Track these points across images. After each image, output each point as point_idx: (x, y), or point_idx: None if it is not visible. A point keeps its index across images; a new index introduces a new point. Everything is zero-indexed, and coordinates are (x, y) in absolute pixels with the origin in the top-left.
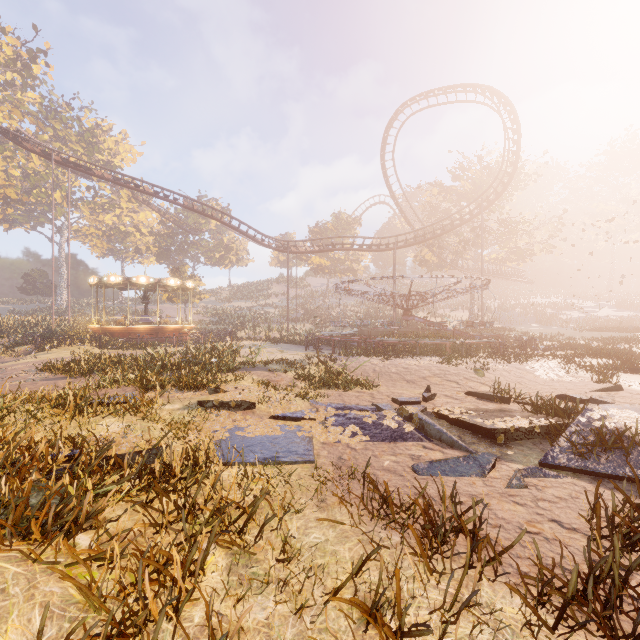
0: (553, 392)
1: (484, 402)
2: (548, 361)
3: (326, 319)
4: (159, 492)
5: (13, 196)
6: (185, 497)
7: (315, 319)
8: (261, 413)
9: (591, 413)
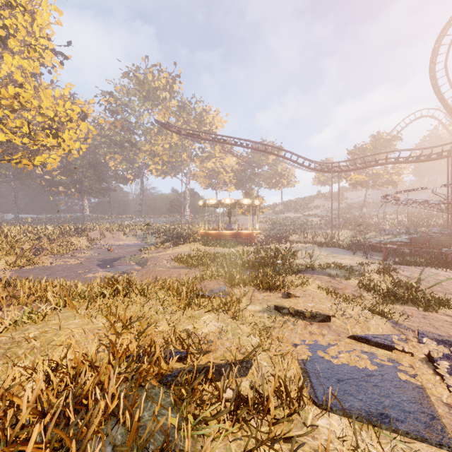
0: None
1: None
2: None
3: (365, 226)
4: None
5: (166, 159)
6: None
7: (354, 226)
8: (337, 328)
9: None
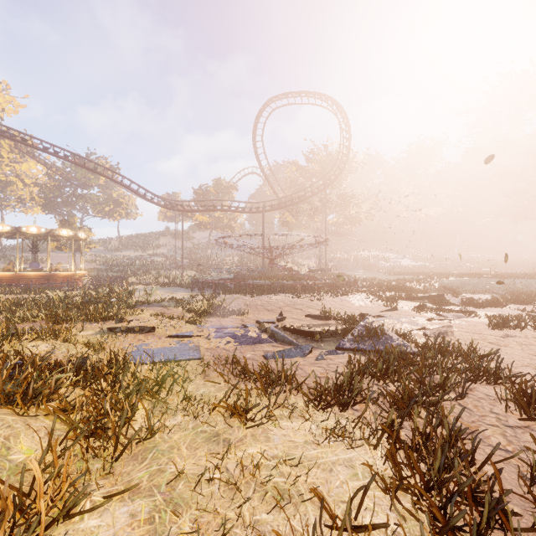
0: (359, 313)
1: (316, 320)
2: (361, 294)
3: (208, 267)
4: (98, 376)
5: None
6: (115, 380)
7: (199, 267)
8: (160, 334)
9: (367, 320)
